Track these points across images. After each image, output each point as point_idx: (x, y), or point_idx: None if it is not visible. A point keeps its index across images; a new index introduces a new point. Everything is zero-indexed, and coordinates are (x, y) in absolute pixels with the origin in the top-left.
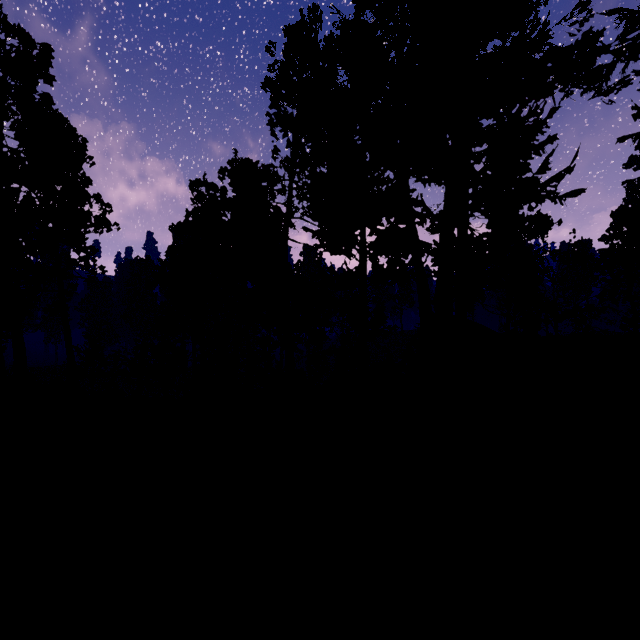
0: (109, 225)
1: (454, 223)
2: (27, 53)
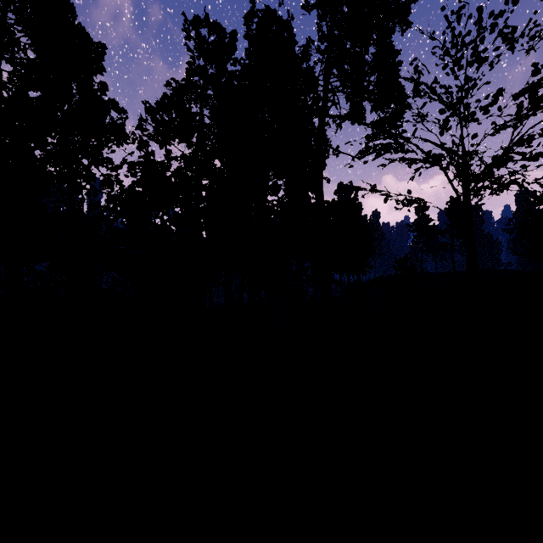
0: (123, 131)
1: None
2: None
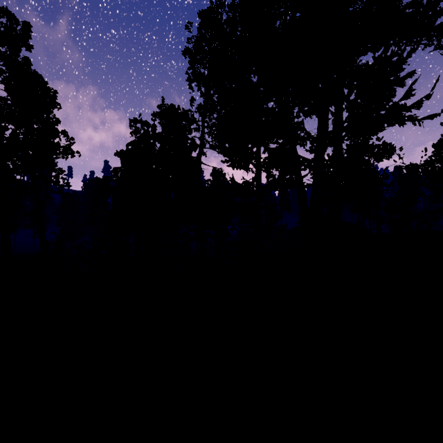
0: (72, 153)
1: (329, 144)
2: (13, 28)
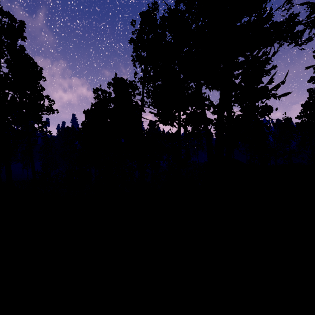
0: (53, 110)
1: (225, 109)
2: (12, 25)
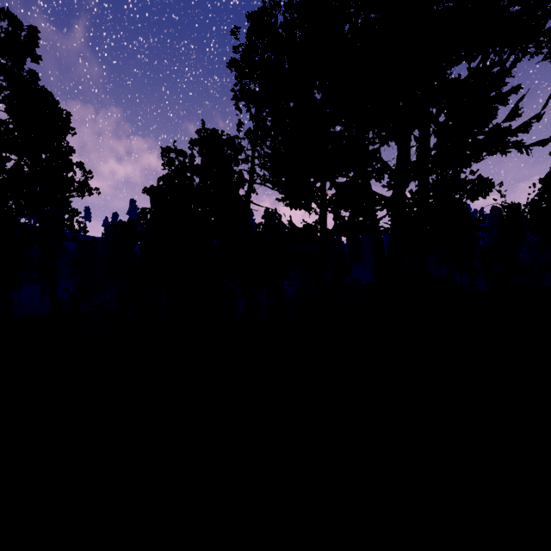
0: (90, 190)
1: (413, 178)
2: (15, 34)
